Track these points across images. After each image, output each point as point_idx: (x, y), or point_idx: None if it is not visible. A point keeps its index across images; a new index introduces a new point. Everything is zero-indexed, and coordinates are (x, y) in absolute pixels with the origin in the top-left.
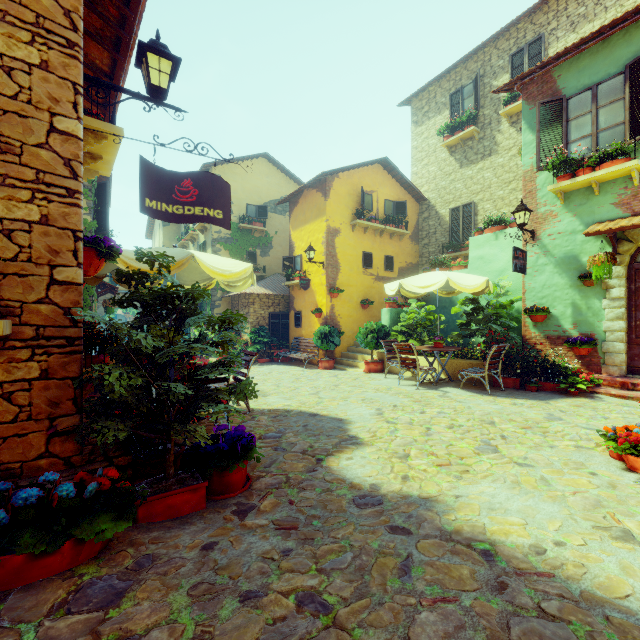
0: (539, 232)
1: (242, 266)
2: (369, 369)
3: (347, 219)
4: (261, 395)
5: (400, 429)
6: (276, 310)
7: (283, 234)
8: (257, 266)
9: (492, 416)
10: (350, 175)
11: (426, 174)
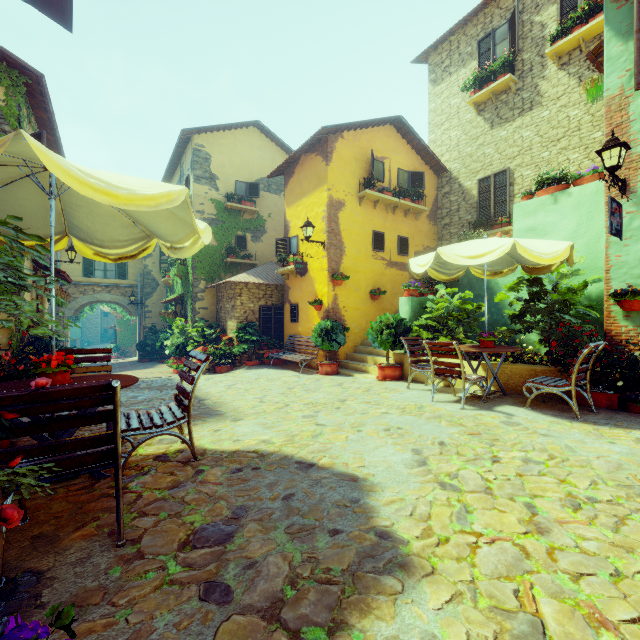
0: (634, 181)
1: (164, 188)
2: (384, 376)
3: (353, 190)
4: (231, 418)
5: (474, 508)
6: (268, 303)
7: (278, 217)
8: (247, 253)
9: (633, 473)
10: (357, 136)
11: (447, 141)
